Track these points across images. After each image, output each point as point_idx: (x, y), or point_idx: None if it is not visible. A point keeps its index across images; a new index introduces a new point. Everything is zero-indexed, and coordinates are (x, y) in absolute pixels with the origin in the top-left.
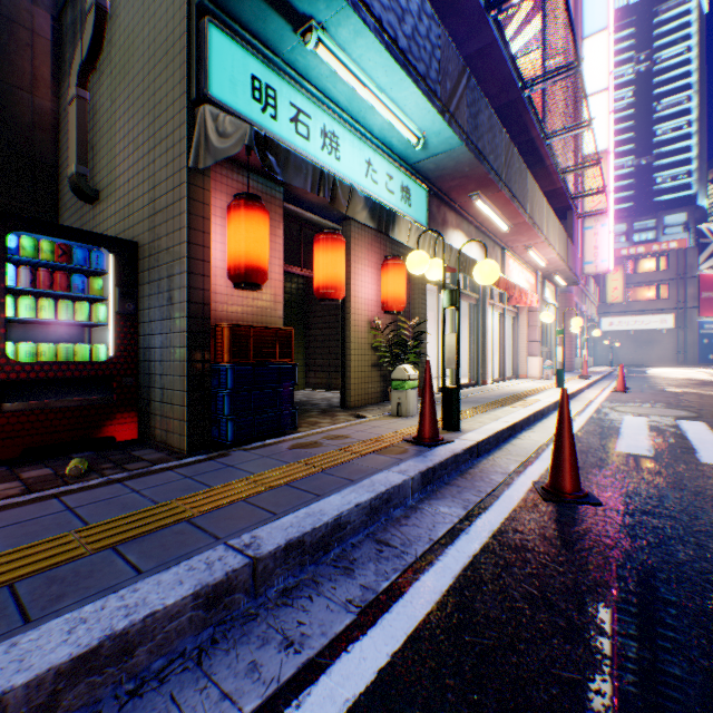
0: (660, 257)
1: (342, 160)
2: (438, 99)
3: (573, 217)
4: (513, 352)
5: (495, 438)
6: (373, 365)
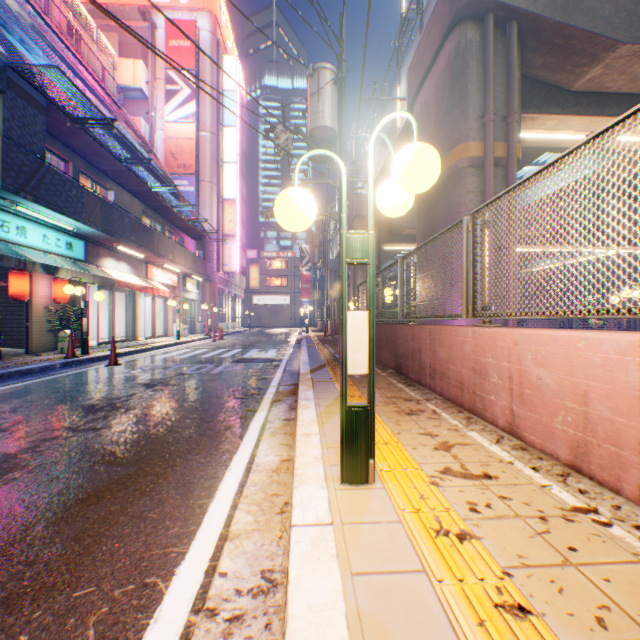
0: (284, 261)
1: (30, 238)
2: (84, 219)
3: (207, 241)
4: (165, 321)
5: (106, 357)
6: (50, 331)
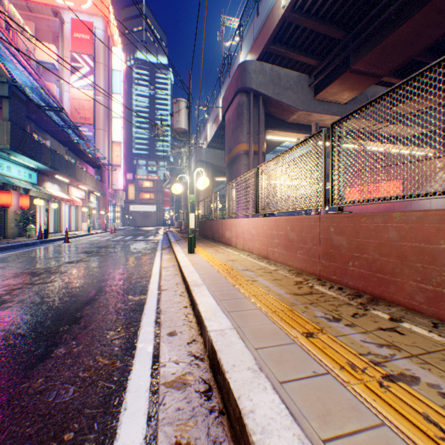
0: (152, 182)
1: (13, 172)
2: (43, 162)
3: (103, 170)
4: (77, 221)
5: (58, 239)
6: (17, 225)
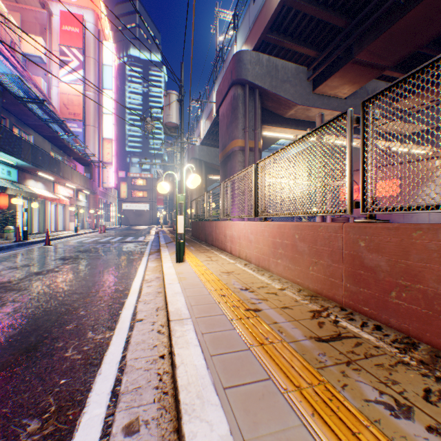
0: (145, 180)
1: None
2: (23, 158)
3: (93, 167)
4: (64, 220)
5: (39, 241)
6: None
